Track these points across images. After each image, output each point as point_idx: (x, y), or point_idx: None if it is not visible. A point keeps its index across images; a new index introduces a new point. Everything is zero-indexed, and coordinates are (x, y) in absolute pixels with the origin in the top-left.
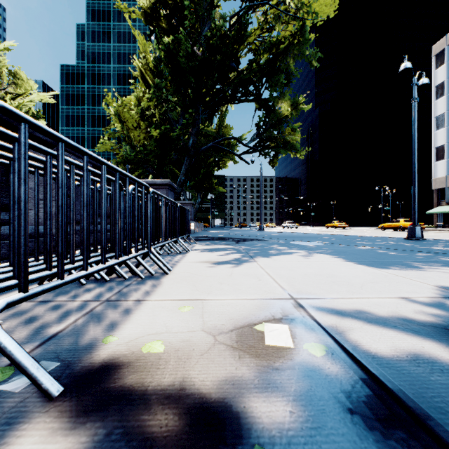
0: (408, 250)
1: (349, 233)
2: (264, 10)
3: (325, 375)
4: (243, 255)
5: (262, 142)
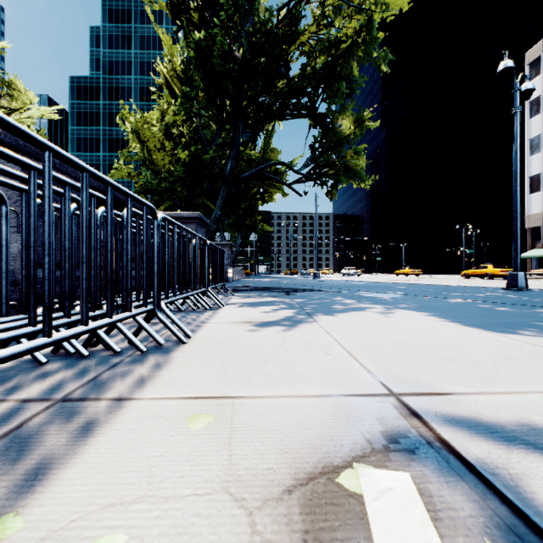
0: (520, 304)
1: (427, 282)
2: (321, 1)
3: None
4: (298, 311)
5: (318, 168)
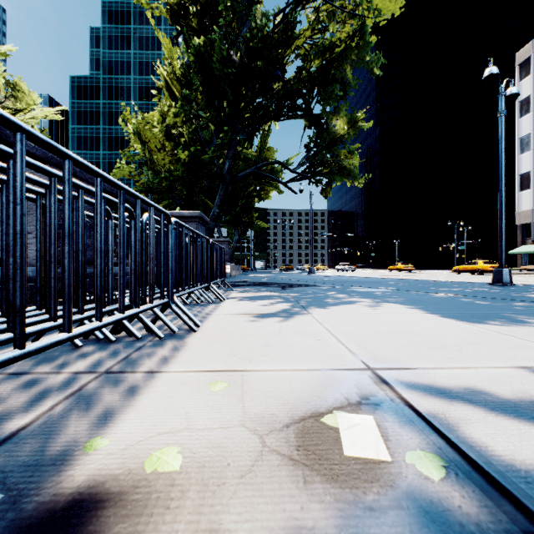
0: (500, 298)
1: (418, 278)
2: (316, 7)
3: (460, 524)
4: (293, 304)
5: (313, 167)
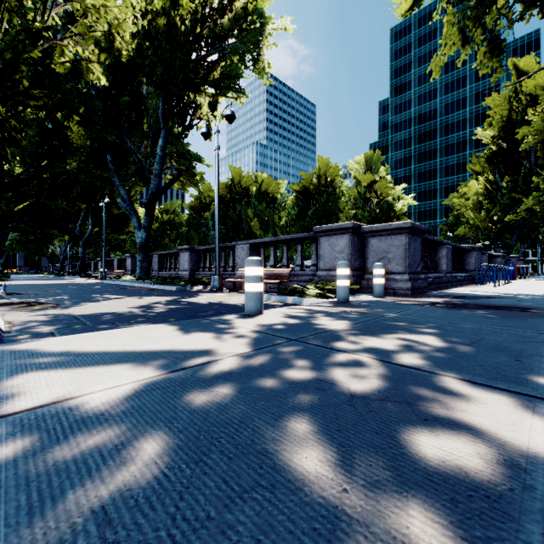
0: None
1: None
2: None
3: None
4: None
5: None
